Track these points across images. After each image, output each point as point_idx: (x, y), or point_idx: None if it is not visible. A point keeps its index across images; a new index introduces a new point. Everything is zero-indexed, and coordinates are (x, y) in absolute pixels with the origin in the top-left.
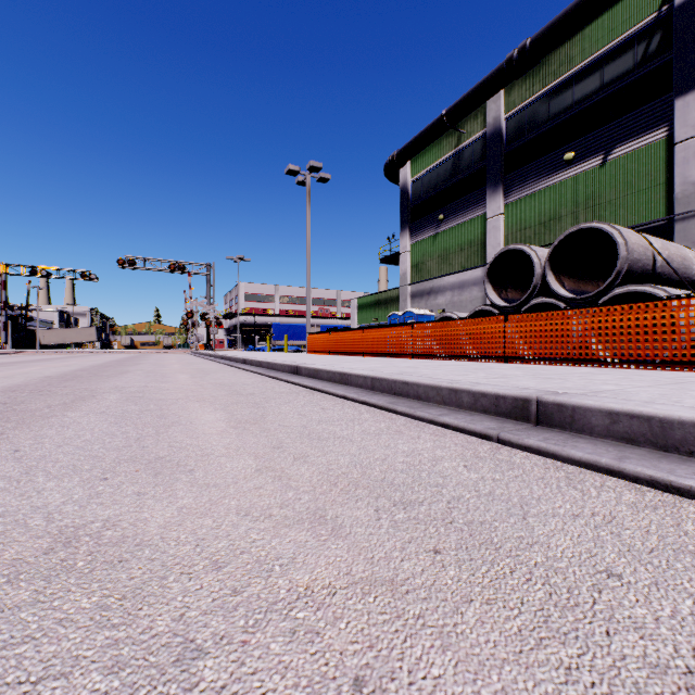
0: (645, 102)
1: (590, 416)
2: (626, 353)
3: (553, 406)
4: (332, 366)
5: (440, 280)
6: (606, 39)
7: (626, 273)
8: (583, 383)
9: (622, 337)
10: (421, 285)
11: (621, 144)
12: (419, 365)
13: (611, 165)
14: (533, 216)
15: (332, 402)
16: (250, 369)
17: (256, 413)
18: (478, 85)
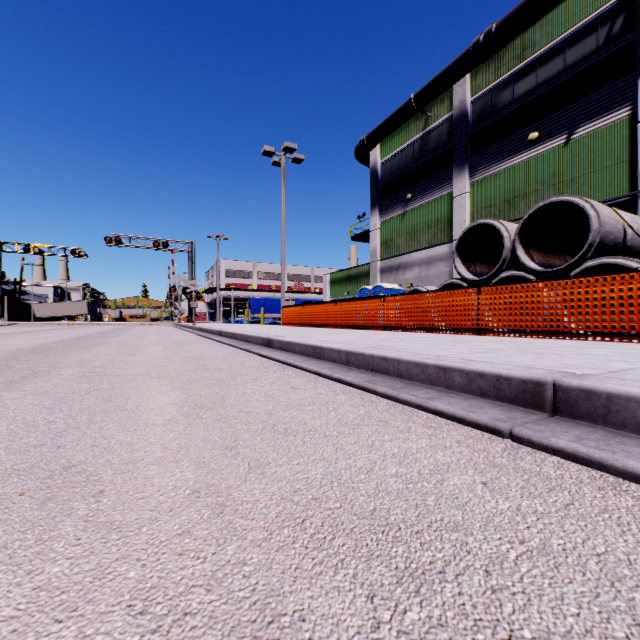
0: (608, 82)
1: (635, 408)
2: (608, 325)
3: (578, 393)
4: (305, 339)
5: (408, 256)
6: (570, 23)
7: (597, 245)
8: (586, 360)
9: (604, 308)
10: (390, 260)
11: (585, 124)
12: (393, 337)
13: (575, 144)
14: (498, 194)
15: (304, 379)
16: (224, 341)
17: (217, 393)
18: (445, 69)
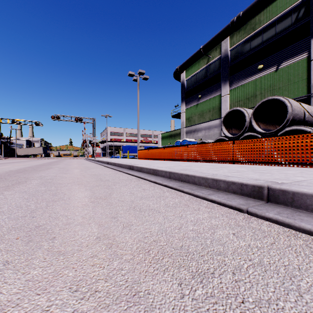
0: (297, 41)
1: (305, 198)
2: (296, 159)
3: (279, 191)
4: (149, 165)
5: (199, 125)
6: (278, 12)
7: (291, 120)
8: (284, 176)
9: (294, 151)
10: (191, 127)
11: (285, 61)
12: (192, 165)
13: (280, 71)
14: (243, 95)
15: (149, 185)
16: (109, 167)
17: (107, 192)
18: (217, 34)
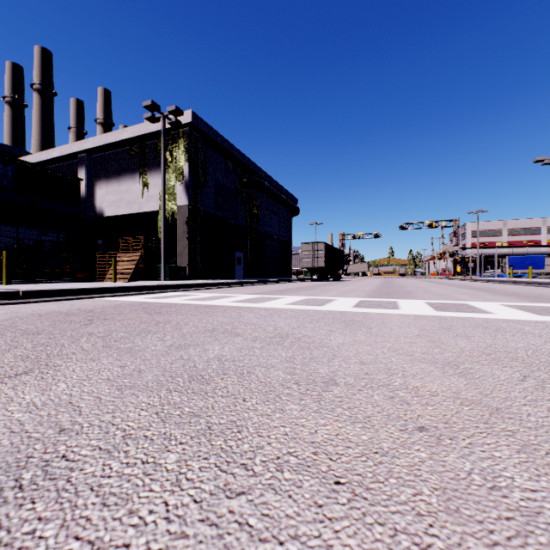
0: None
1: None
2: None
3: None
4: None
5: None
6: None
7: None
8: None
9: None
10: None
11: None
12: None
13: None
14: None
15: None
16: (524, 285)
17: None
18: None
